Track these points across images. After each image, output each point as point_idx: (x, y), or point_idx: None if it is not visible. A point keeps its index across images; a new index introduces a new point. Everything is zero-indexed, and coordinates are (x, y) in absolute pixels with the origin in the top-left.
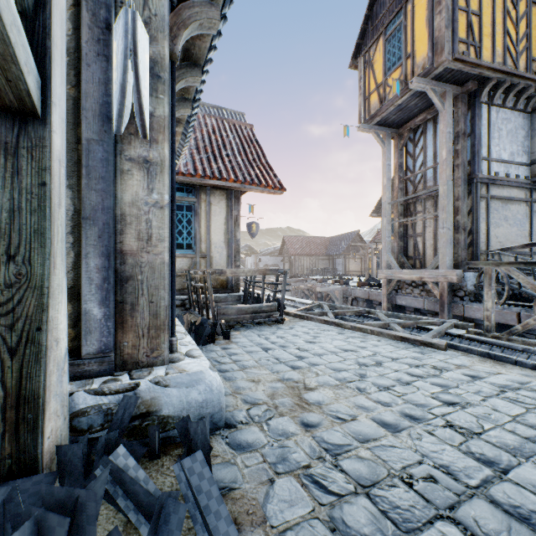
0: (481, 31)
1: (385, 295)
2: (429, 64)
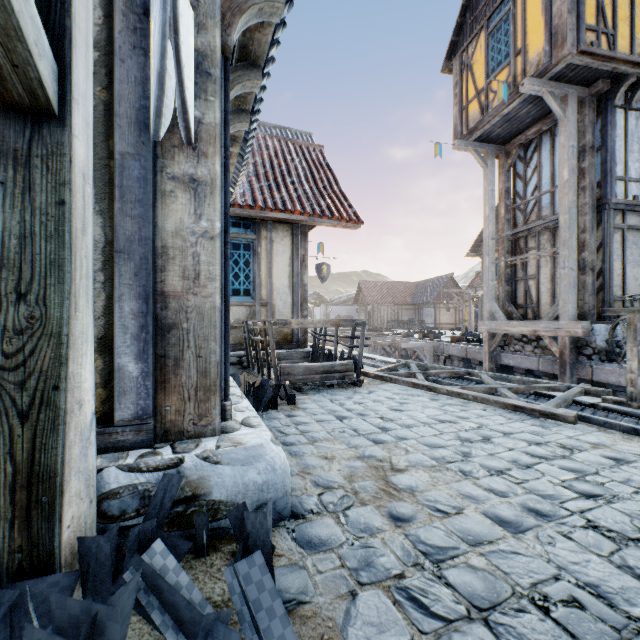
0: (616, 14)
1: (488, 352)
2: (546, 61)
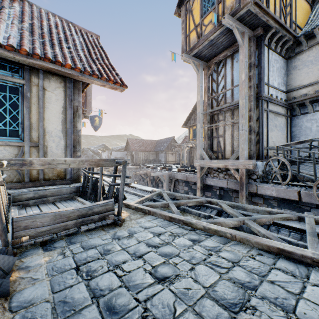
0: None
1: (199, 178)
2: (237, 5)
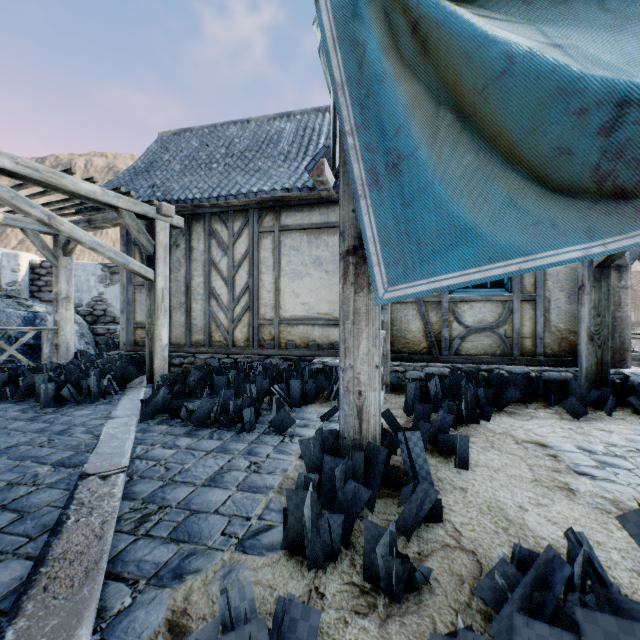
0: None
1: None
2: None
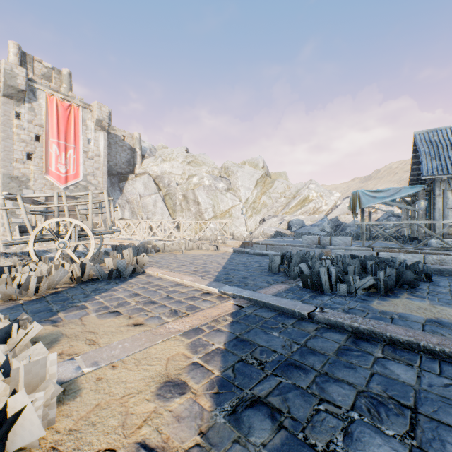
0: None
1: None
2: None
